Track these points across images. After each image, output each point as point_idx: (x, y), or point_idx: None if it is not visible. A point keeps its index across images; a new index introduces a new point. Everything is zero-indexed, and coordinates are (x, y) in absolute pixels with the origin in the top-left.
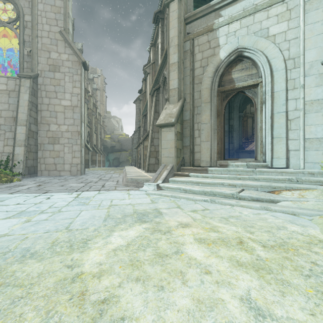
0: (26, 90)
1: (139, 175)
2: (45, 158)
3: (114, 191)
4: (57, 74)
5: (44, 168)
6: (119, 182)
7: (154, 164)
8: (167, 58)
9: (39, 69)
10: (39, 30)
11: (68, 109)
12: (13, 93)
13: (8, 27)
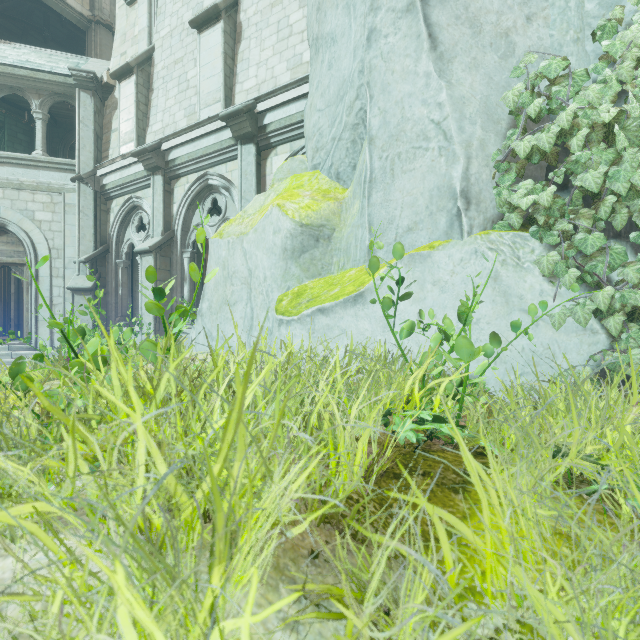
0: None
1: None
2: None
3: None
4: None
5: None
6: None
7: None
8: None
9: None
10: None
11: None
12: None
13: None
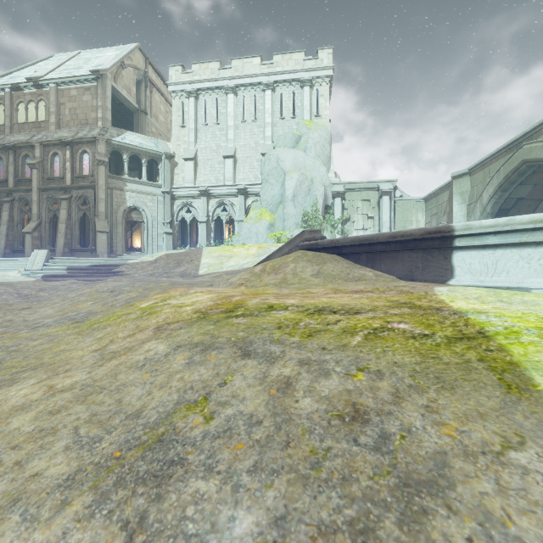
0: None
1: None
2: None
3: None
4: None
5: None
6: None
7: (68, 253)
8: (90, 188)
9: None
10: None
11: None
12: None
13: None
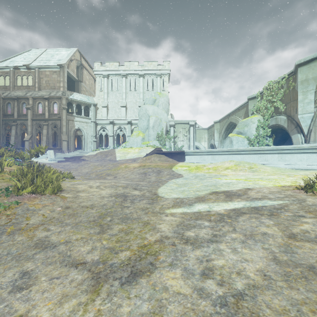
0: None
1: None
2: None
3: None
4: None
5: None
6: None
7: (47, 150)
8: (58, 120)
9: None
10: None
11: None
12: None
13: None
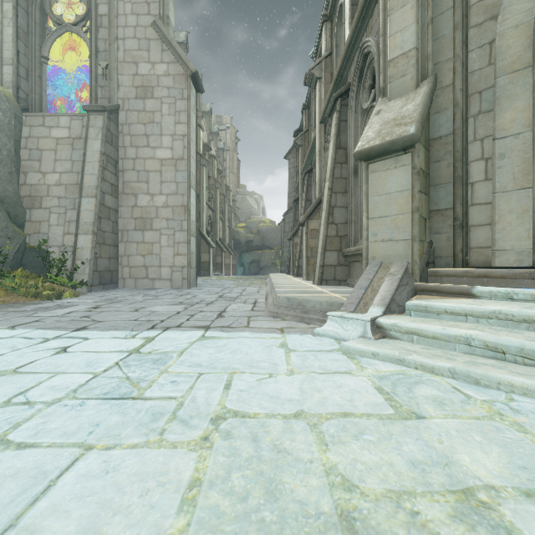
0: (97, 133)
1: (303, 291)
2: (129, 256)
3: (243, 331)
4: (149, 102)
5: (128, 274)
6: (259, 306)
7: (335, 266)
8: None
9: (120, 97)
10: (120, 27)
11: (168, 165)
12: (79, 141)
13: (74, 31)
